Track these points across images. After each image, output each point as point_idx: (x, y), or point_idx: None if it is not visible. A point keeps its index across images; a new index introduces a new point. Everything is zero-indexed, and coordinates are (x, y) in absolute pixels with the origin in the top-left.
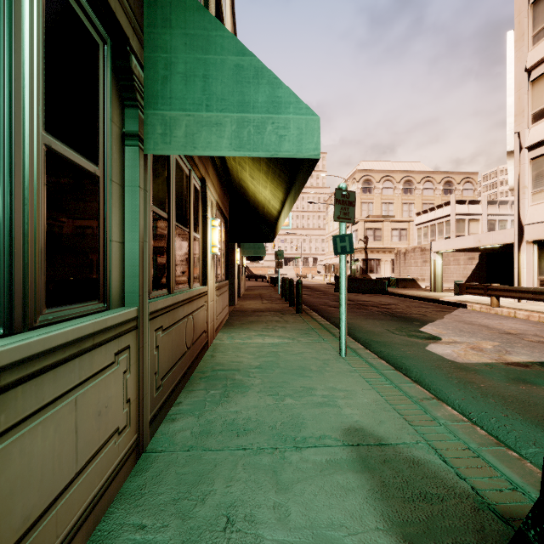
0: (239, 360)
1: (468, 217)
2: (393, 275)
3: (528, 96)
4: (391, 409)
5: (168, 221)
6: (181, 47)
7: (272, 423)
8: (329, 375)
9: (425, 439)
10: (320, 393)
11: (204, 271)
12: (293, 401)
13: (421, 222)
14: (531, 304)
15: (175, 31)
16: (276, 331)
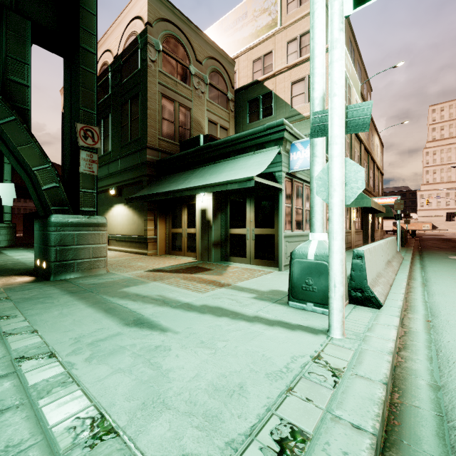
0: None
1: None
2: None
3: None
4: None
5: None
6: None
7: None
8: None
9: None
10: None
11: (350, 226)
12: None
13: None
14: None
15: None
16: None
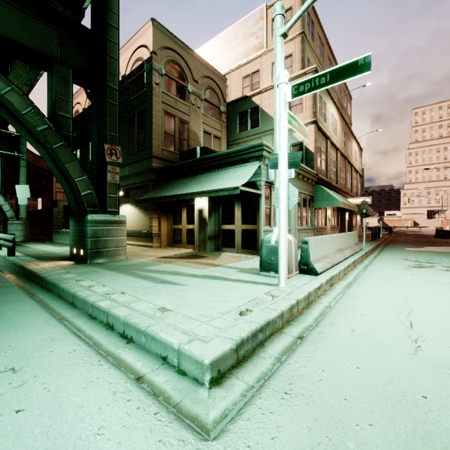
0: None
1: None
2: None
3: None
4: None
5: (317, 214)
6: (319, 193)
7: None
8: None
9: None
10: None
11: (326, 223)
12: None
13: None
14: None
15: (318, 191)
16: None
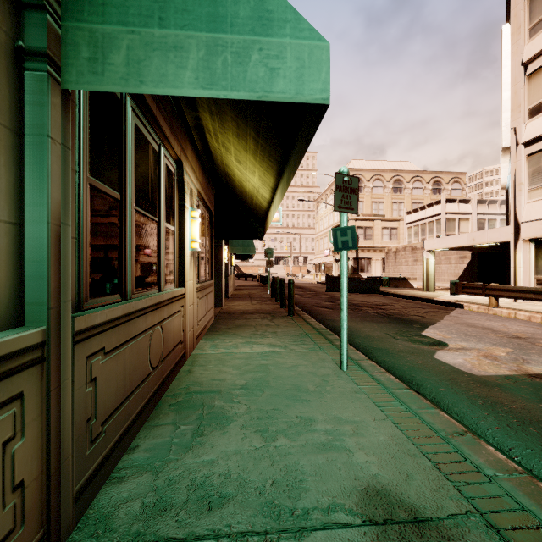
0: (221, 377)
1: (458, 216)
2: (383, 274)
3: (524, 91)
4: (417, 452)
5: (122, 203)
6: None
7: (260, 482)
8: (331, 397)
9: (477, 509)
10: (322, 426)
11: (181, 270)
12: (288, 441)
13: (411, 221)
14: (528, 304)
15: None
16: (266, 338)
